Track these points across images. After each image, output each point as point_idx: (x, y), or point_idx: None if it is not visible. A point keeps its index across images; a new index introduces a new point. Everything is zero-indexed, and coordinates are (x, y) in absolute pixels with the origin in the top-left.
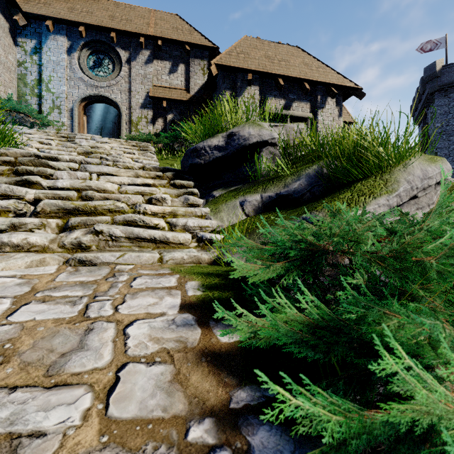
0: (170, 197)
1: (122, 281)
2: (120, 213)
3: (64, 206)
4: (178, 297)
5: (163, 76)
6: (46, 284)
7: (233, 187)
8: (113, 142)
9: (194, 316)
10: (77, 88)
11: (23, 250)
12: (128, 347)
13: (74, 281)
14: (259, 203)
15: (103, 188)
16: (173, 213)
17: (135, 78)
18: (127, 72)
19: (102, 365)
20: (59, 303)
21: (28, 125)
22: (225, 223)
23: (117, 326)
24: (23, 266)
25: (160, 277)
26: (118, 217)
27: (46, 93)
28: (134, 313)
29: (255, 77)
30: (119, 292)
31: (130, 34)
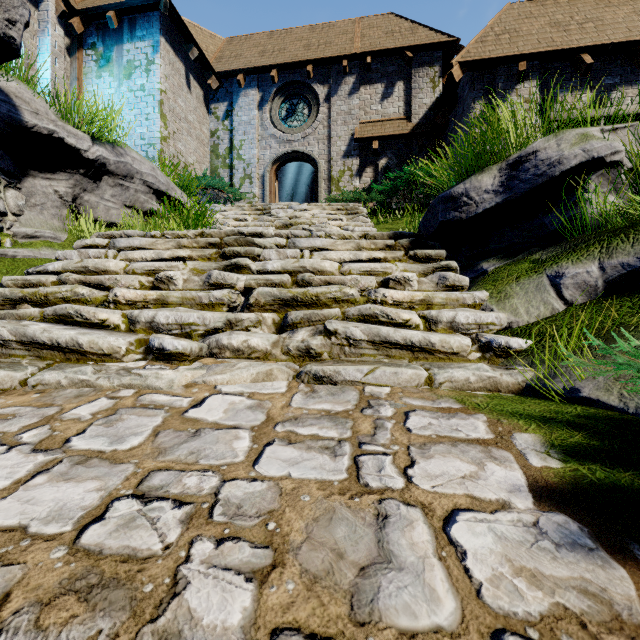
0: (415, 276)
1: (387, 417)
2: (349, 304)
3: (280, 296)
4: (514, 467)
5: (373, 106)
6: (282, 411)
7: (521, 254)
8: (314, 208)
9: (580, 524)
10: (269, 148)
11: (243, 356)
12: (476, 581)
13: (317, 409)
14: (597, 278)
15: (320, 268)
16: (426, 301)
17: (336, 118)
18: (325, 113)
19: (448, 623)
20: (312, 449)
21: (222, 202)
22: (523, 318)
23: (427, 518)
24: (249, 379)
25: (449, 415)
26: (351, 309)
27: (237, 162)
28: (443, 491)
29: (532, 65)
30: (394, 440)
31: (330, 60)
